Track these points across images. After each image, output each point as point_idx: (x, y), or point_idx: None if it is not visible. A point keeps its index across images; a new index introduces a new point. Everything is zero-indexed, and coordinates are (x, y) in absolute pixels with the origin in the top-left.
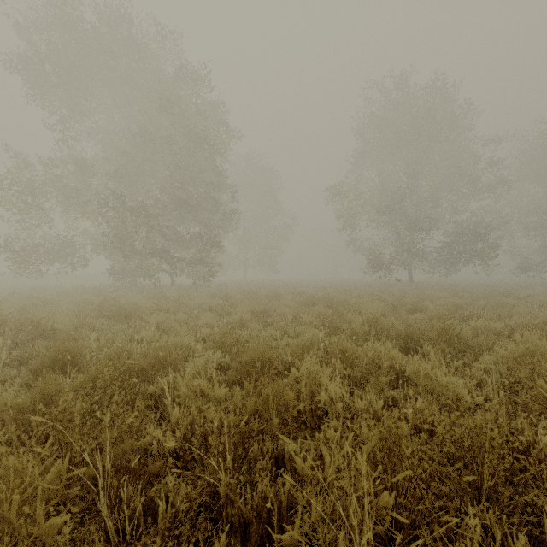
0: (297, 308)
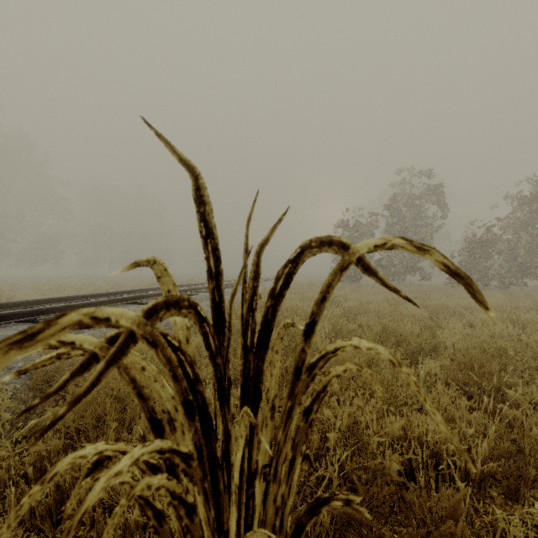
0: None
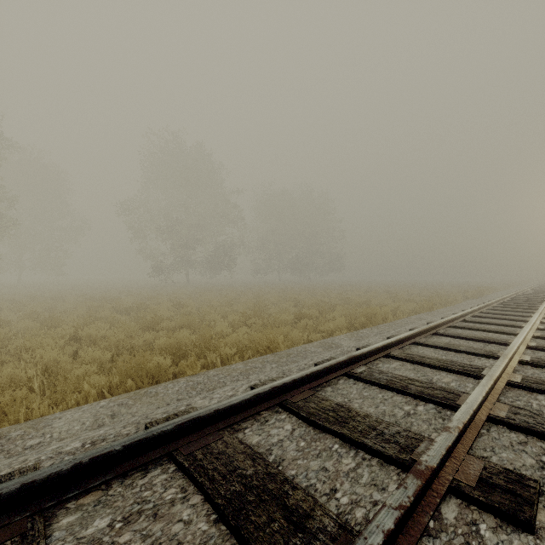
0: (77, 303)
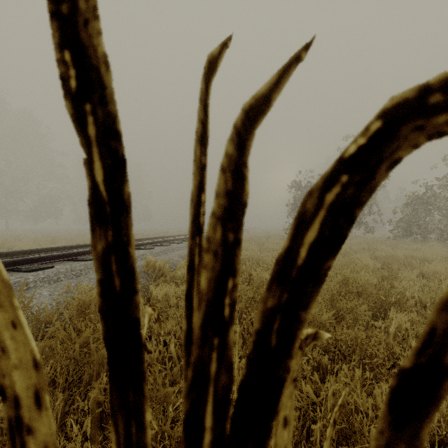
0: None
